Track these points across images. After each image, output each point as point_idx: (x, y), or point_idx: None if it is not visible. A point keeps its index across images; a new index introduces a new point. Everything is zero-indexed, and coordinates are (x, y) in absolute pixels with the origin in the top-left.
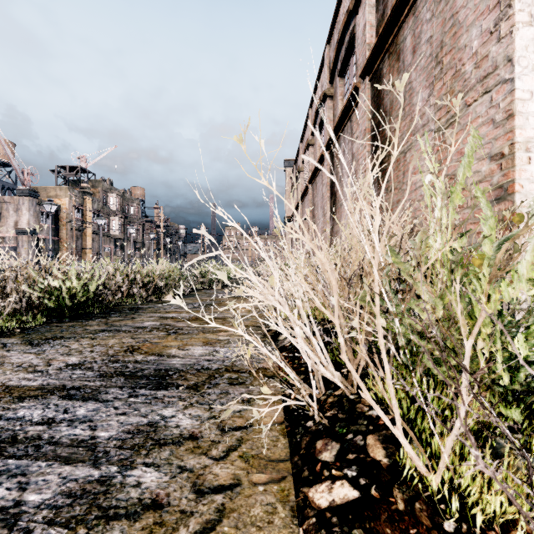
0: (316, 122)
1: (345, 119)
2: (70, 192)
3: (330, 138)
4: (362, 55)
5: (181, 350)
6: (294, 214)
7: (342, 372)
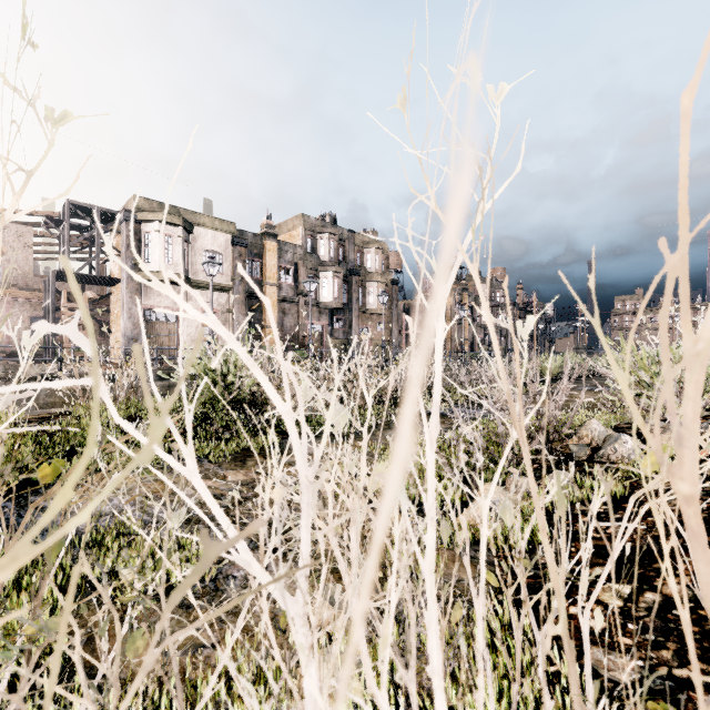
0: None
1: None
2: (454, 291)
3: None
4: None
5: None
6: None
7: None
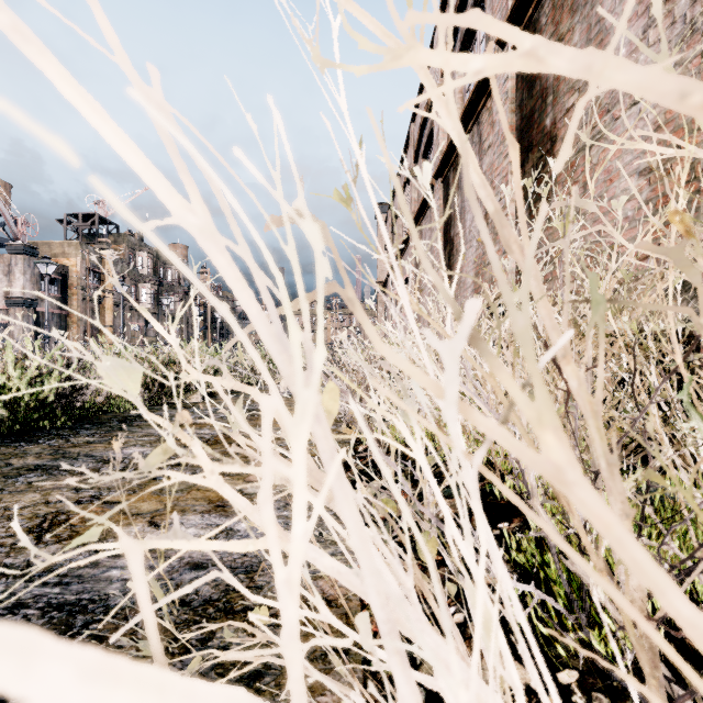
0: (421, 142)
1: (469, 123)
2: (82, 249)
3: (445, 156)
4: (500, 9)
5: (151, 529)
6: (388, 277)
7: (564, 688)
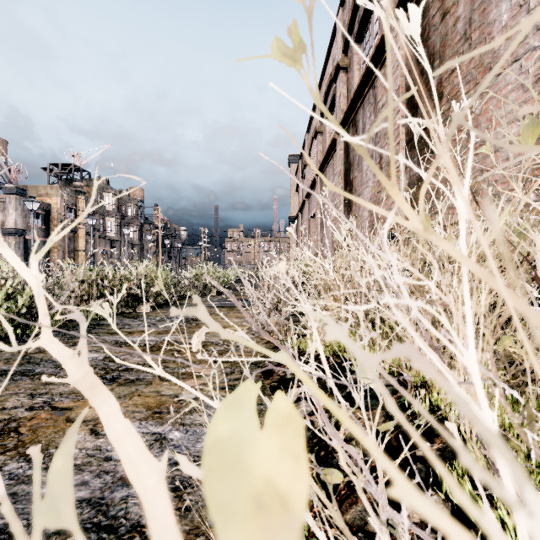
0: (326, 105)
1: (366, 87)
2: (62, 190)
3: (345, 115)
4: None
5: (92, 438)
6: (299, 212)
7: None
